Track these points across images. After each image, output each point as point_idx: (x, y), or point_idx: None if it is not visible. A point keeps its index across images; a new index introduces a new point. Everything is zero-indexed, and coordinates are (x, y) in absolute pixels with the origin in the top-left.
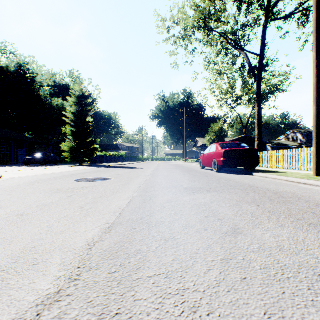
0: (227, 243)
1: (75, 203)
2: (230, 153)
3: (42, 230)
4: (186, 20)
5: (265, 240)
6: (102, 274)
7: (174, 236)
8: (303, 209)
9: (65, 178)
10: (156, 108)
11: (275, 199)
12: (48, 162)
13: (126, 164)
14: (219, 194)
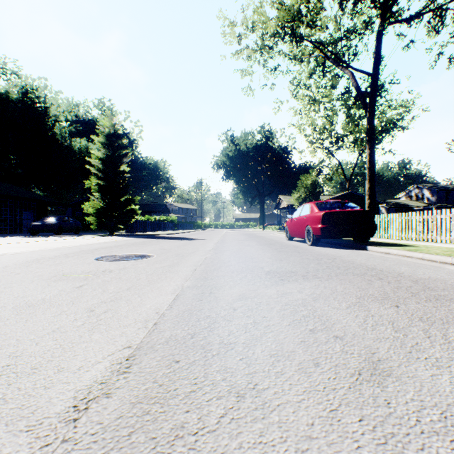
0: (370, 405)
1: (81, 301)
2: (332, 216)
3: None
4: (265, 24)
5: (446, 394)
6: None
7: (255, 383)
8: None
9: (81, 254)
10: (222, 153)
11: (419, 292)
12: (64, 230)
13: (178, 233)
14: (323, 282)
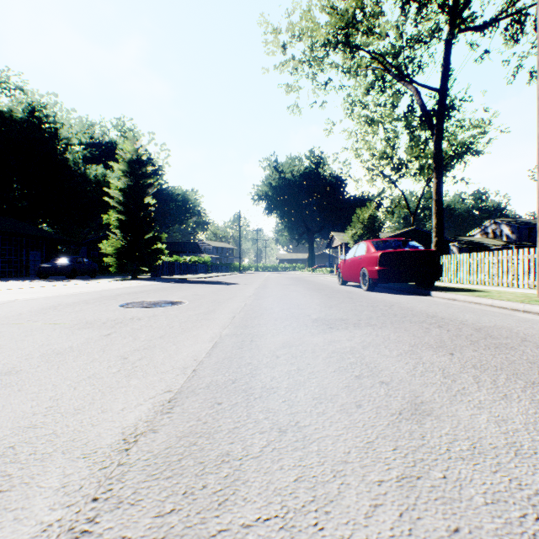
0: (406, 438)
1: (113, 349)
2: (391, 257)
3: (39, 406)
4: (314, 32)
5: (480, 429)
6: (143, 519)
7: (297, 421)
8: (536, 361)
9: (103, 301)
10: (263, 182)
11: (479, 340)
12: (79, 273)
13: (212, 277)
14: (376, 331)
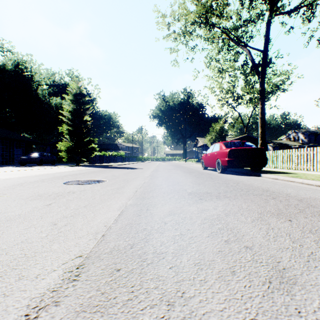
0: (284, 314)
1: (48, 216)
2: (236, 152)
3: None
4: (187, 15)
5: None
6: None
7: (183, 291)
8: None
9: (54, 180)
10: (156, 108)
11: (305, 209)
12: (44, 162)
13: (125, 164)
14: (232, 201)
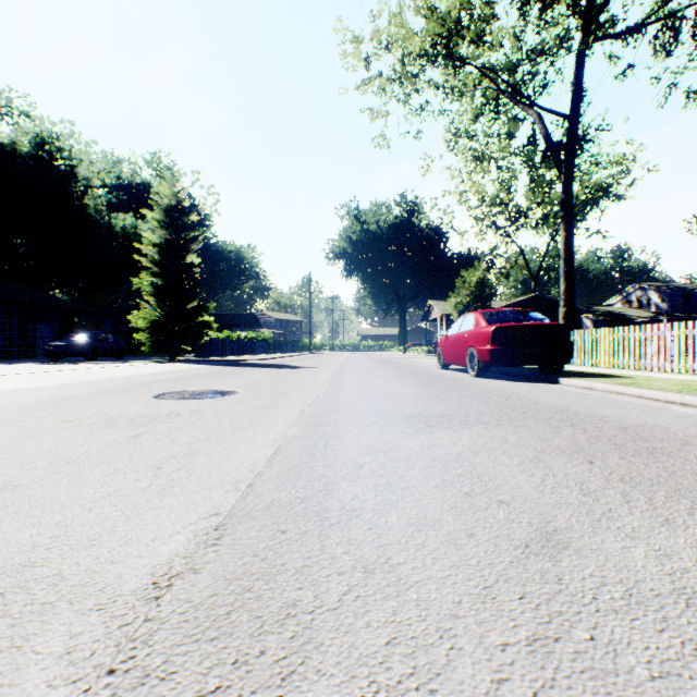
0: (536, 581)
1: (142, 456)
2: (508, 333)
3: (41, 535)
4: (406, 40)
5: (636, 569)
6: None
7: (388, 557)
8: None
9: (132, 390)
10: (341, 236)
11: (626, 443)
12: (101, 353)
13: (274, 359)
14: (489, 430)
